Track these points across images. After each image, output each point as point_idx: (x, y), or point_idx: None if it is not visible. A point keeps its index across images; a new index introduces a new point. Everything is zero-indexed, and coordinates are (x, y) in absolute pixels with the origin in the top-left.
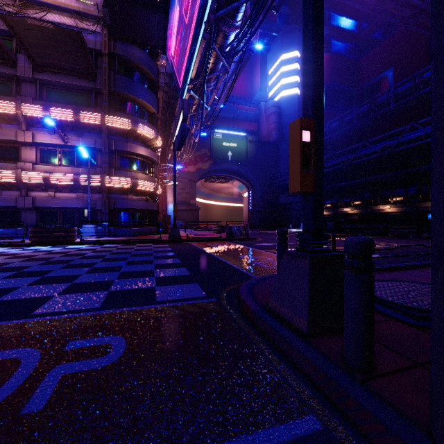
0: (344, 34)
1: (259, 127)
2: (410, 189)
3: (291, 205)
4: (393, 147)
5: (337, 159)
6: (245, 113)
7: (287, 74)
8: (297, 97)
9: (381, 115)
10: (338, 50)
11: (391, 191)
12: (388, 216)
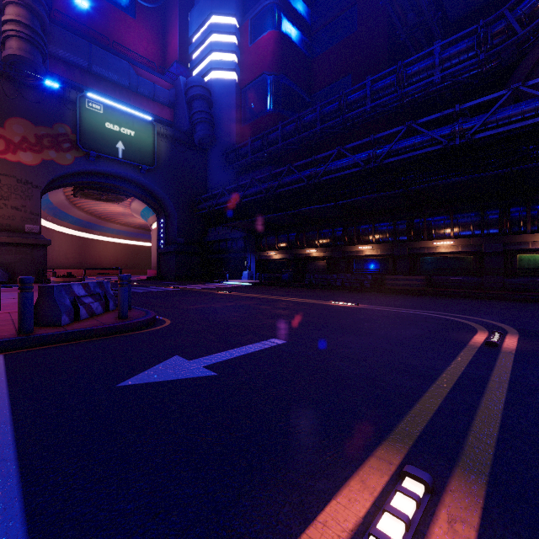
0: (296, 15)
1: (177, 116)
2: (398, 222)
3: (226, 243)
4: (382, 157)
5: (299, 174)
6: (152, 86)
7: (220, 47)
8: (235, 85)
9: (351, 121)
10: (290, 34)
11: (373, 224)
12: (366, 260)
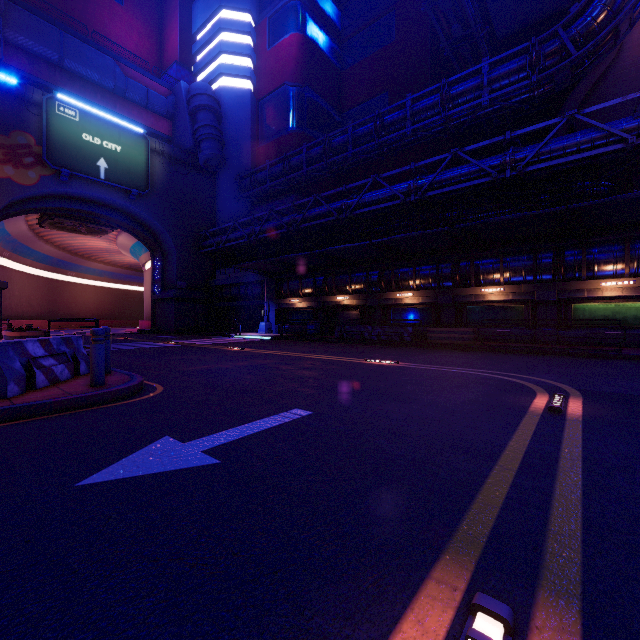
0: (324, 17)
1: (177, 130)
2: (442, 265)
3: (239, 288)
4: (425, 189)
5: (328, 206)
6: (145, 91)
7: (232, 48)
8: (251, 97)
9: (388, 145)
10: (316, 38)
11: (414, 267)
12: (406, 310)
